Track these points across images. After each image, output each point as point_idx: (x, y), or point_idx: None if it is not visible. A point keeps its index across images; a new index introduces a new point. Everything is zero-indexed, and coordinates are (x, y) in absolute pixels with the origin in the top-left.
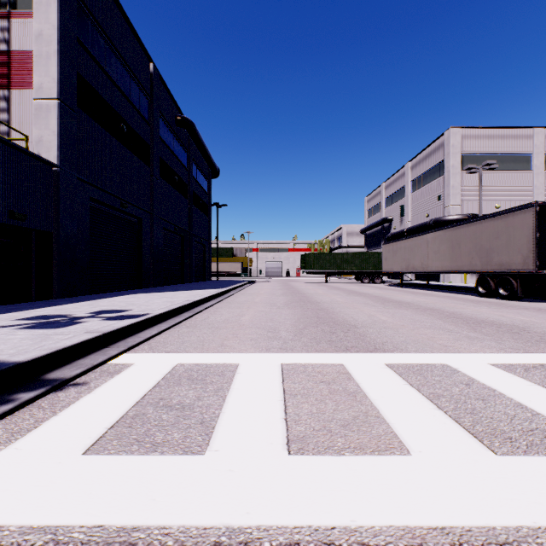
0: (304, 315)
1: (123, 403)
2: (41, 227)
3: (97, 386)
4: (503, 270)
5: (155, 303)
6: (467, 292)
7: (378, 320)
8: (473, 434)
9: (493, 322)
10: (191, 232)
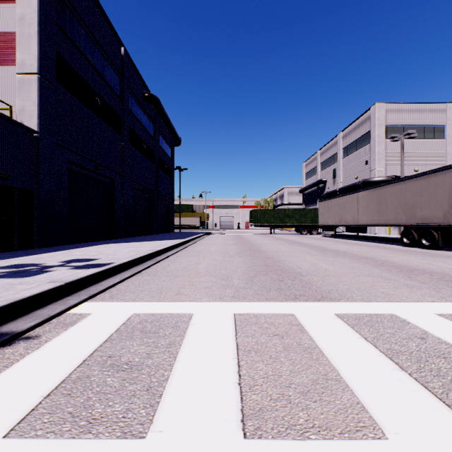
0: (254, 263)
1: (69, 361)
2: (23, 185)
3: (48, 341)
4: (426, 223)
5: (122, 252)
6: (392, 242)
7: (320, 268)
8: (449, 406)
9: (424, 270)
10: (157, 191)
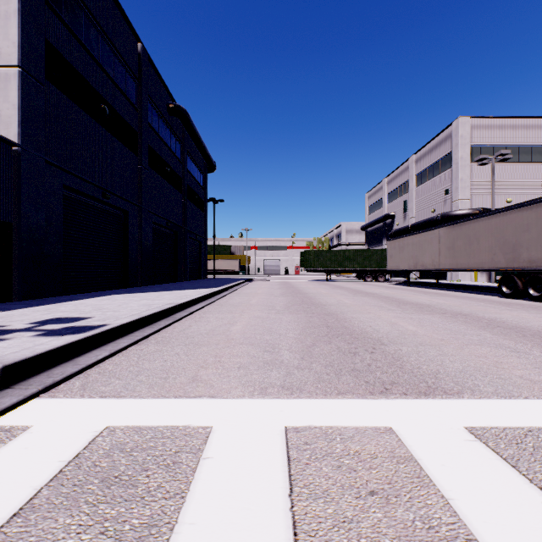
0: (310, 323)
1: None
2: None
3: None
4: (534, 267)
5: (128, 307)
6: (483, 291)
7: (405, 331)
8: None
9: None
10: (185, 228)
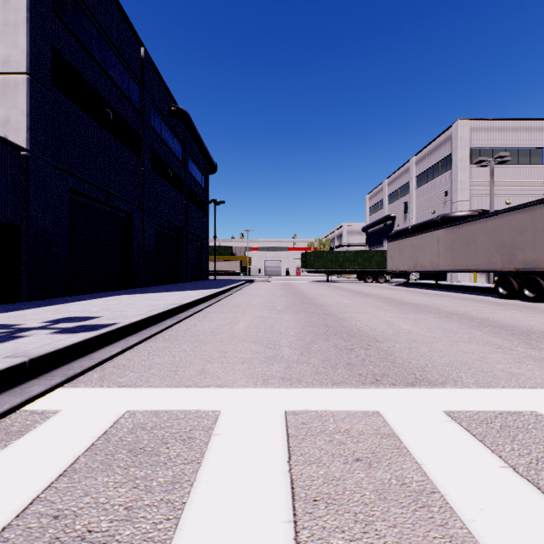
0: (310, 322)
1: None
2: (6, 219)
3: None
4: (529, 268)
5: (135, 307)
6: (481, 292)
7: (400, 329)
8: None
9: (543, 332)
10: (187, 229)
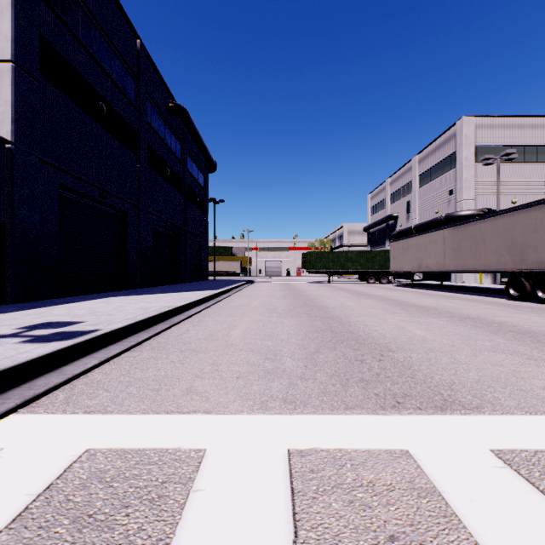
0: (313, 327)
1: None
2: None
3: None
4: (543, 269)
5: (124, 310)
6: (489, 293)
7: (413, 336)
8: None
9: None
10: (185, 229)
